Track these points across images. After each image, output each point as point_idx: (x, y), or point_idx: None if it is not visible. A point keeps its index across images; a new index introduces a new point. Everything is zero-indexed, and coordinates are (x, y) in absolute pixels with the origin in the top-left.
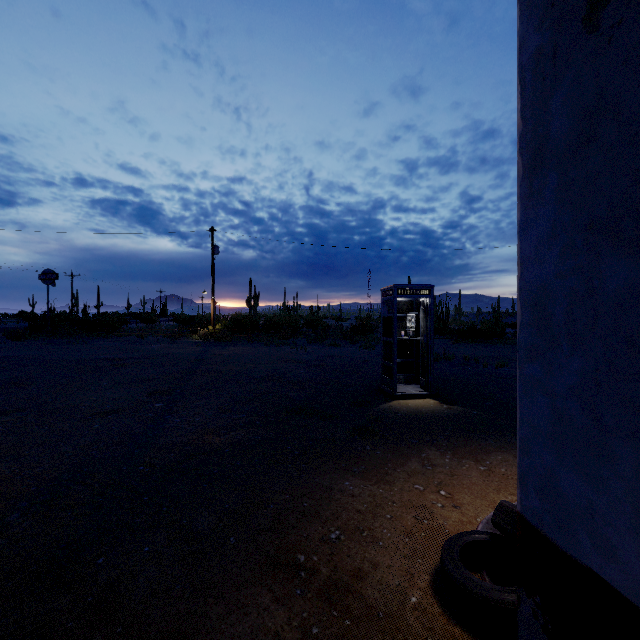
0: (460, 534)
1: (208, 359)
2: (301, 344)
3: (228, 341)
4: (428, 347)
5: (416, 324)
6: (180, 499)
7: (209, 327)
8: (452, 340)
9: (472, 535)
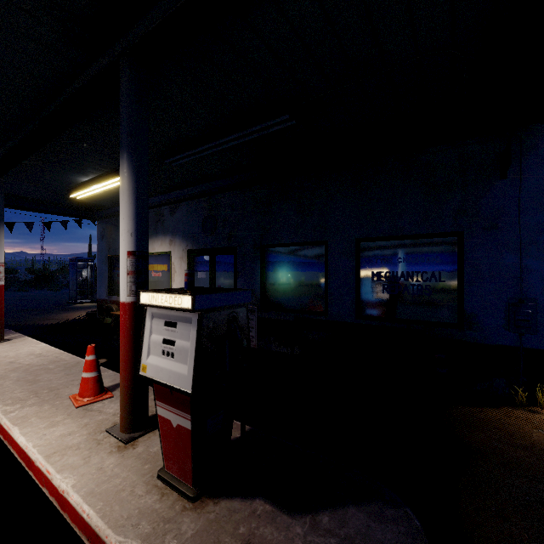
0: (91, 311)
1: None
2: None
3: None
4: (92, 283)
5: (87, 273)
6: (6, 321)
7: None
8: None
9: (93, 310)
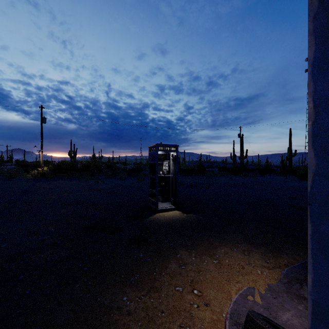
0: None
1: (33, 191)
2: (101, 178)
3: (52, 178)
4: (175, 180)
5: (168, 167)
6: None
7: (39, 169)
8: (182, 174)
9: None
